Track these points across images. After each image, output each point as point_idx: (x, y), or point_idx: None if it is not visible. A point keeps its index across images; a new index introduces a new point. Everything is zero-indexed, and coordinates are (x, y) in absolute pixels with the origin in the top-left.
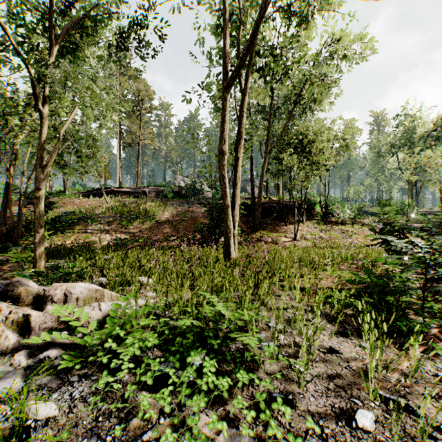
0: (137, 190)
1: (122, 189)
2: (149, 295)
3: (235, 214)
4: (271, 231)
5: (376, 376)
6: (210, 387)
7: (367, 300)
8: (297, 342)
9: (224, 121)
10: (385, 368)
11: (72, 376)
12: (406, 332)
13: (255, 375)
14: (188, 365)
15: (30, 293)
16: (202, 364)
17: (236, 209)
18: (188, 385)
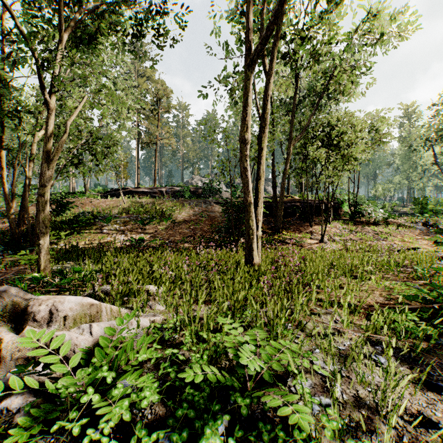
0: (155, 190)
1: (140, 189)
2: (158, 309)
3: (258, 213)
4: (294, 232)
5: None
6: None
7: None
8: (362, 397)
9: (246, 105)
10: None
11: None
12: None
13: None
14: None
15: (17, 305)
16: None
17: (259, 207)
18: None
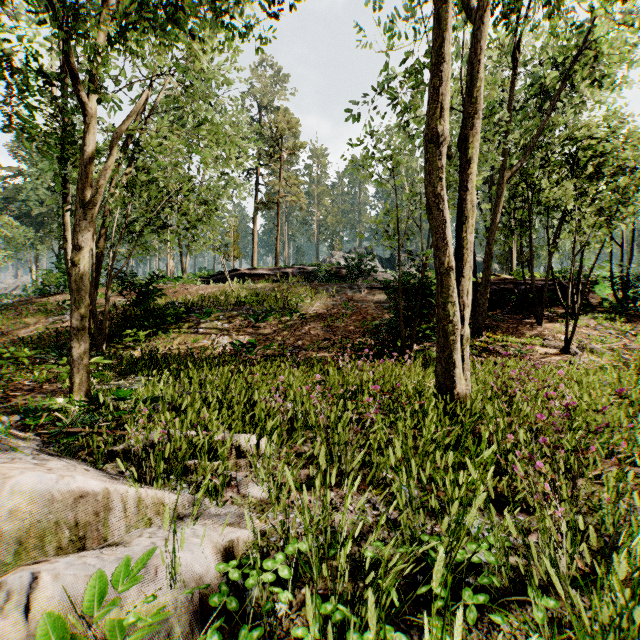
0: (276, 271)
1: (255, 271)
2: (252, 496)
3: (463, 289)
4: (508, 334)
5: None
6: None
7: None
8: None
9: (443, 59)
10: None
11: None
12: None
13: None
14: None
15: None
16: None
17: (466, 278)
18: None
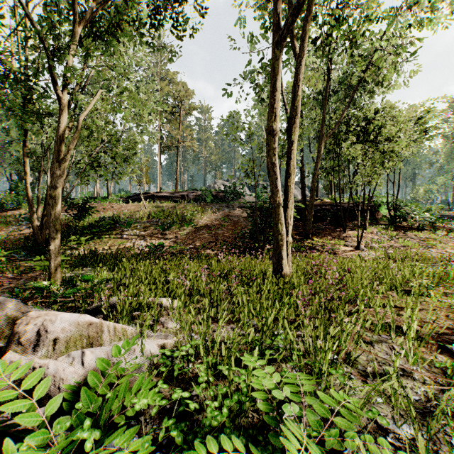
0: (176, 194)
1: (161, 194)
2: (171, 328)
3: (288, 215)
4: (325, 238)
5: None
6: None
7: None
8: None
9: (275, 89)
10: None
11: None
12: None
13: None
14: None
15: (12, 320)
16: None
17: (289, 209)
18: None
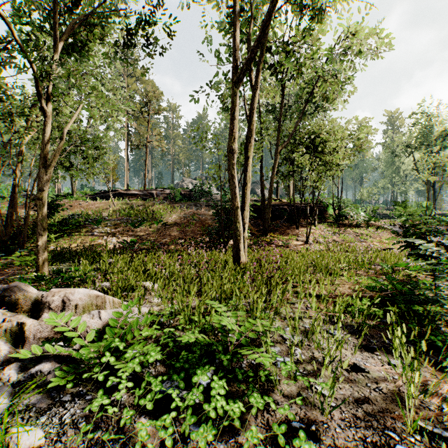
0: (145, 192)
1: (130, 191)
2: (154, 302)
3: (244, 216)
4: (281, 234)
5: (415, 404)
6: (219, 412)
7: (392, 309)
8: (316, 357)
9: (234, 118)
10: (422, 392)
11: (65, 394)
12: (439, 347)
13: (270, 398)
14: (194, 385)
15: (28, 298)
16: (210, 384)
17: (246, 211)
18: (193, 408)
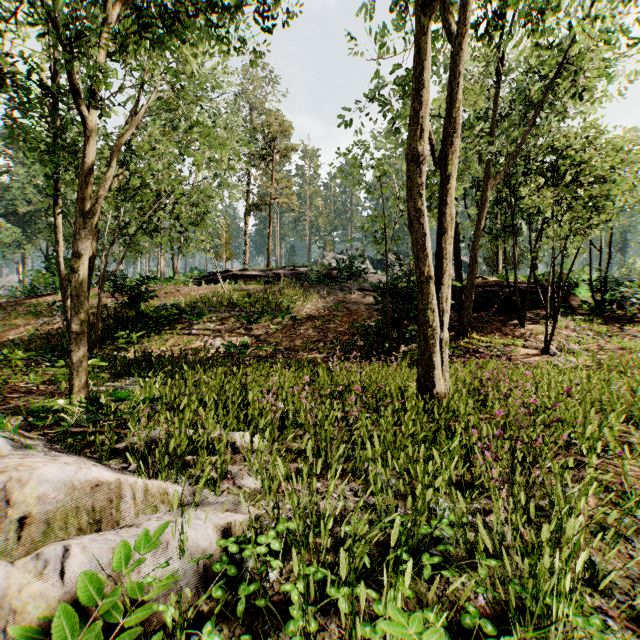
0: (268, 273)
1: (247, 272)
2: (246, 487)
3: (442, 296)
4: (492, 336)
5: None
6: None
7: None
8: None
9: (423, 85)
10: None
11: None
12: None
13: None
14: None
15: None
16: None
17: (445, 286)
18: None
